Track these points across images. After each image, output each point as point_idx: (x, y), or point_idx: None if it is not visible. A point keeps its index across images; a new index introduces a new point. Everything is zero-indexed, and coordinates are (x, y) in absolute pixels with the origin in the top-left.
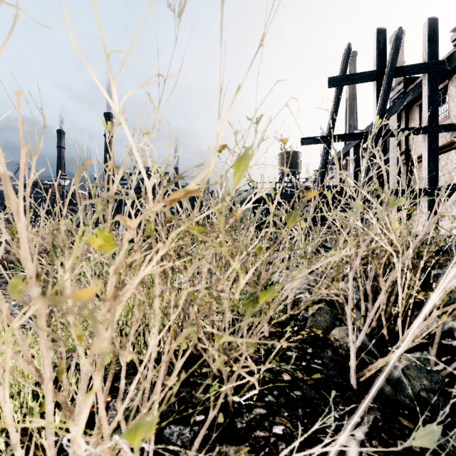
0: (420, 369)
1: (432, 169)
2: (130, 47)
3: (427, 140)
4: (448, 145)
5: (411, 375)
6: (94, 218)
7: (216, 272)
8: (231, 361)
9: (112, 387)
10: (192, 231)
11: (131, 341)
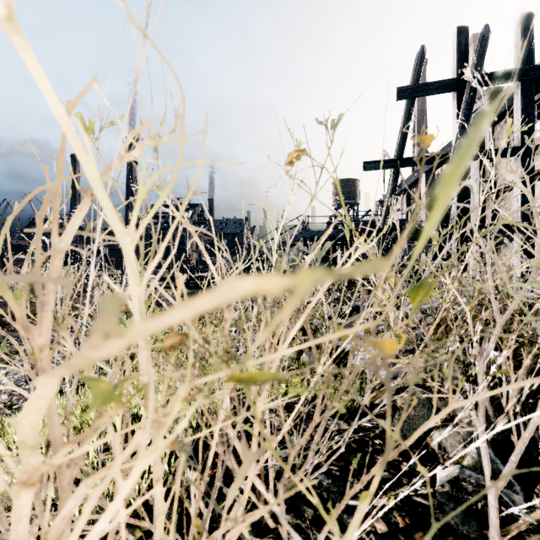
0: None
1: (526, 200)
2: None
3: (520, 163)
4: None
5: None
6: None
7: (308, 495)
8: None
9: None
10: None
11: None
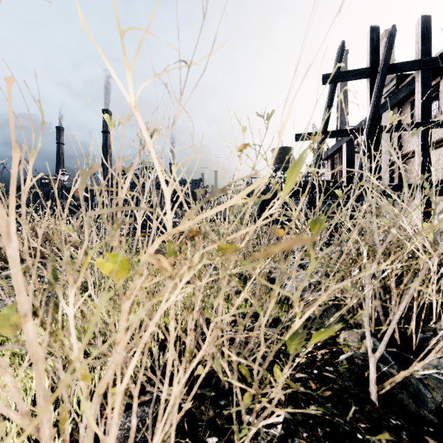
0: (438, 378)
1: (425, 165)
2: (148, 23)
3: (420, 135)
4: (440, 141)
5: (430, 385)
6: (117, 264)
7: (250, 299)
8: (260, 395)
9: None
10: (269, 286)
11: (143, 370)
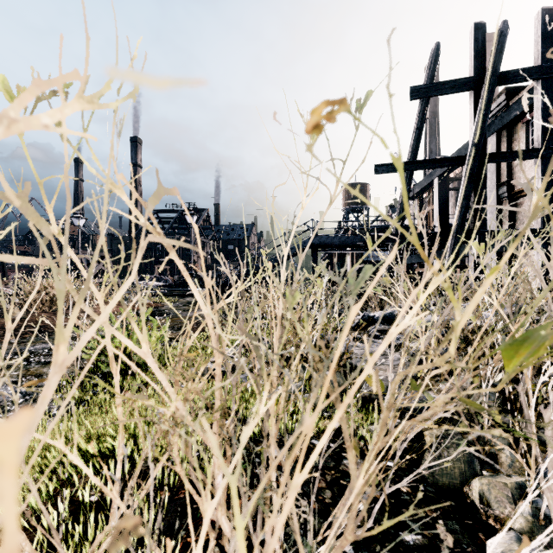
0: None
1: None
2: None
3: (541, 166)
4: None
5: None
6: None
7: None
8: None
9: None
10: None
11: None
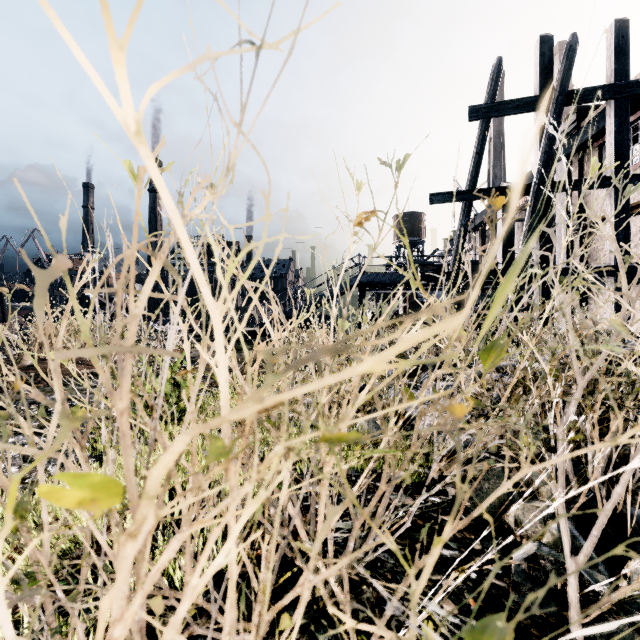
0: None
1: (620, 239)
2: None
3: (614, 196)
4: None
5: None
6: None
7: (387, 542)
8: None
9: (148, 632)
10: None
11: None
